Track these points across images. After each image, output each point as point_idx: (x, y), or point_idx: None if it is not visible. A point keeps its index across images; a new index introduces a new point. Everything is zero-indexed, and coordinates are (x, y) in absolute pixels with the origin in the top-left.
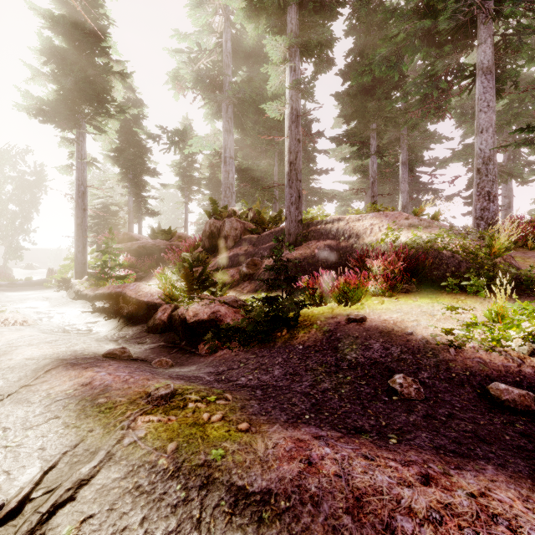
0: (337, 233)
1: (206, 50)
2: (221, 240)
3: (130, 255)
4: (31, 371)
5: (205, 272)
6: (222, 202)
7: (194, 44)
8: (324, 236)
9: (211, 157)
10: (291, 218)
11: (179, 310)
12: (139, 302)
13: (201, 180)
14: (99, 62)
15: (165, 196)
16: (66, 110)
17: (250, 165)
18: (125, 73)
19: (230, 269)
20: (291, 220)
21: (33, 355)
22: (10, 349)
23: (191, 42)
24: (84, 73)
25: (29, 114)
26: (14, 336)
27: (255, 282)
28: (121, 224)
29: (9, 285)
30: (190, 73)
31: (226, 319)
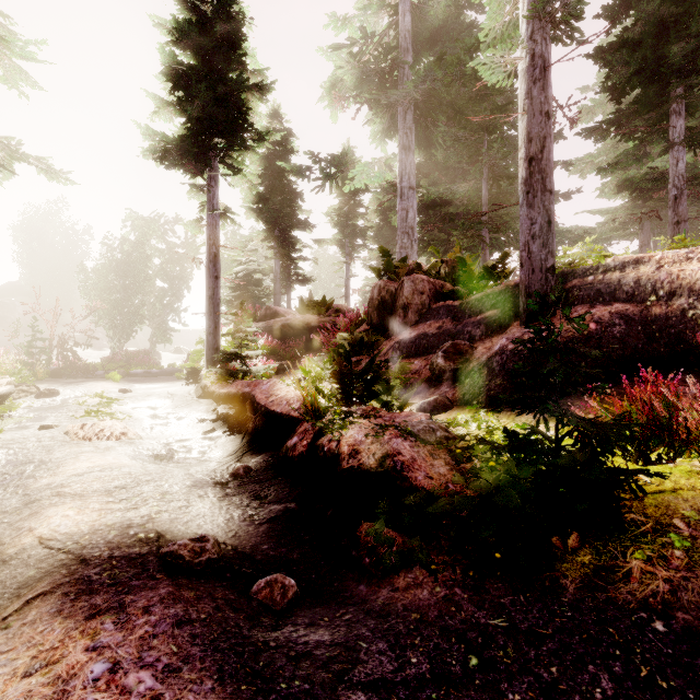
0: (637, 289)
1: (374, 36)
2: (398, 311)
3: (273, 337)
4: (14, 589)
5: (371, 366)
6: (398, 256)
7: (357, 32)
8: (605, 295)
9: (382, 196)
10: (531, 265)
11: (324, 439)
12: (269, 413)
13: (367, 229)
14: (232, 76)
15: (323, 260)
16: (194, 148)
17: (441, 193)
18: (265, 86)
19: (413, 360)
20: (531, 268)
21: (56, 533)
22: (47, 504)
23: (353, 29)
24: (214, 94)
25: (155, 161)
26: (85, 466)
27: (462, 387)
28: (266, 296)
29: (144, 374)
30: (351, 71)
31: (415, 476)
